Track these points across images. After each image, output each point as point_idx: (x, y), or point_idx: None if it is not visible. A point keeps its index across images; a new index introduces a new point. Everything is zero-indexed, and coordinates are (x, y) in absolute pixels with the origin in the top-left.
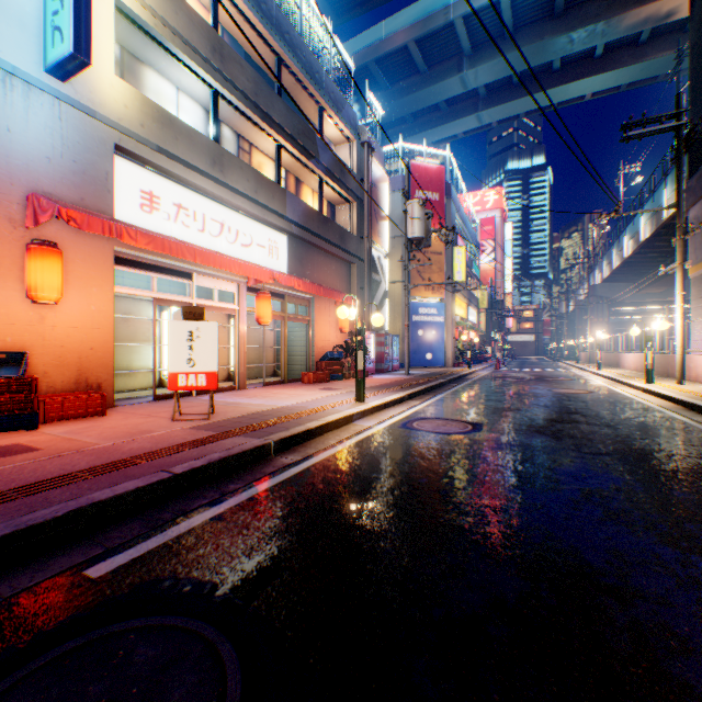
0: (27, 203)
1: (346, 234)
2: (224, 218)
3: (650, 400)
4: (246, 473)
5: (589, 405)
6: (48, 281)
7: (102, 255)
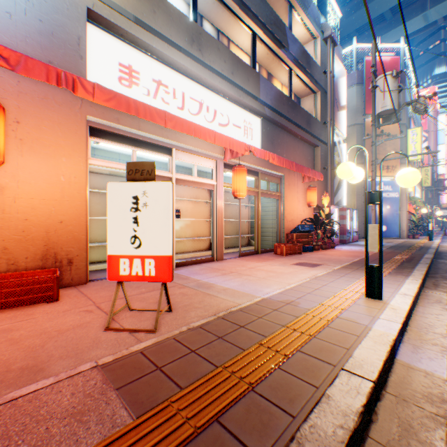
0: None
1: (310, 119)
2: (202, 98)
3: None
4: None
5: None
6: None
7: (73, 123)
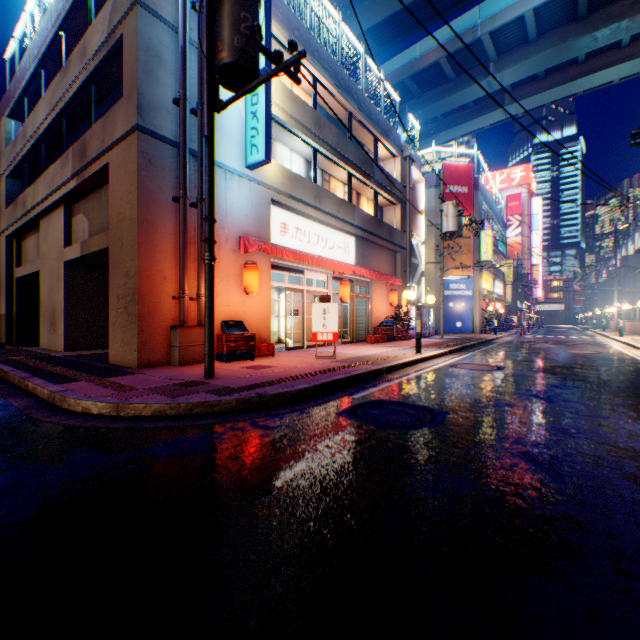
0: (239, 241)
1: (392, 230)
2: (319, 232)
3: None
4: (378, 379)
5: (590, 360)
6: (254, 283)
7: (266, 264)
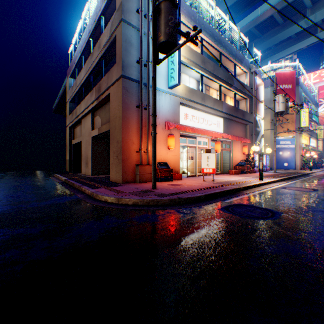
0: (165, 124)
1: (244, 113)
2: (203, 117)
3: None
4: (238, 193)
5: None
6: (172, 144)
7: (177, 134)
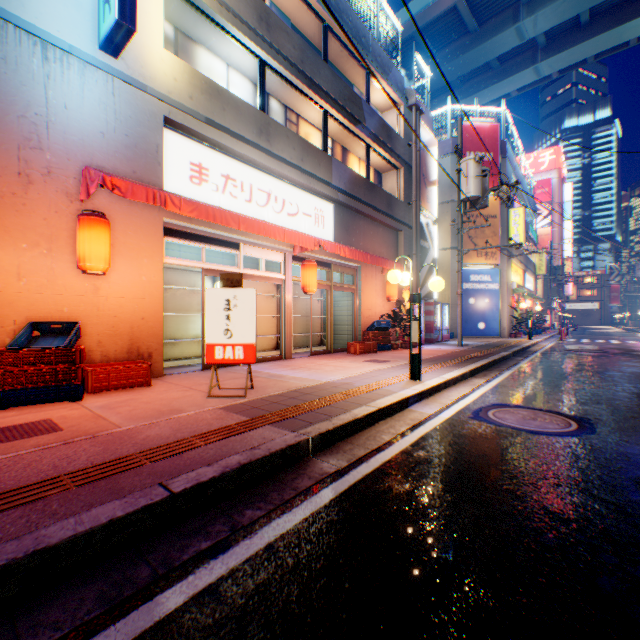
0: (83, 177)
1: (392, 200)
2: (270, 188)
3: None
4: (271, 487)
5: None
6: (95, 251)
7: (152, 226)
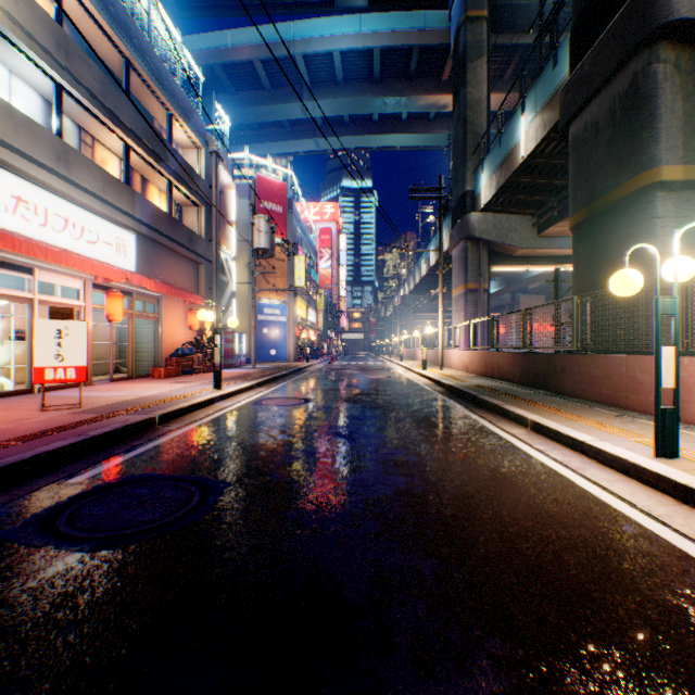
0: None
1: (195, 236)
2: (69, 214)
3: (420, 380)
4: (143, 436)
5: (384, 384)
6: None
7: None
